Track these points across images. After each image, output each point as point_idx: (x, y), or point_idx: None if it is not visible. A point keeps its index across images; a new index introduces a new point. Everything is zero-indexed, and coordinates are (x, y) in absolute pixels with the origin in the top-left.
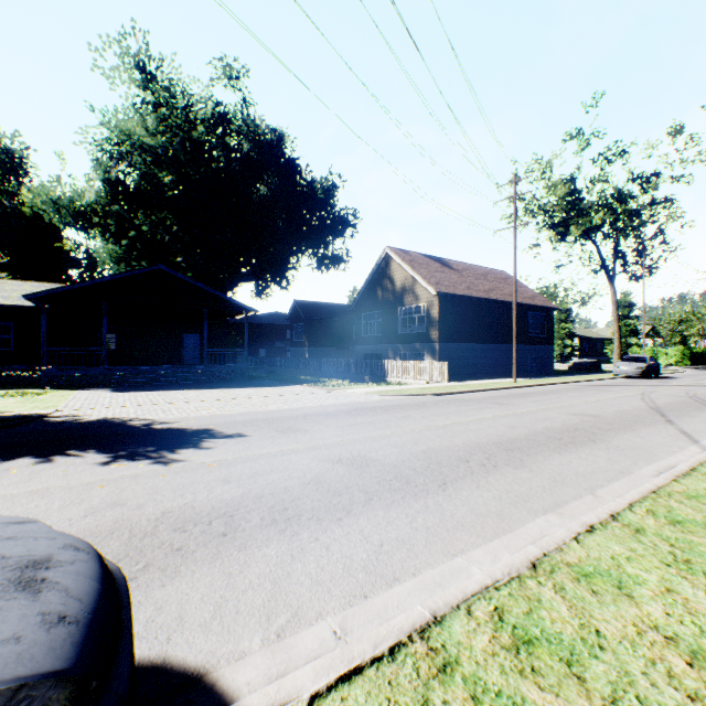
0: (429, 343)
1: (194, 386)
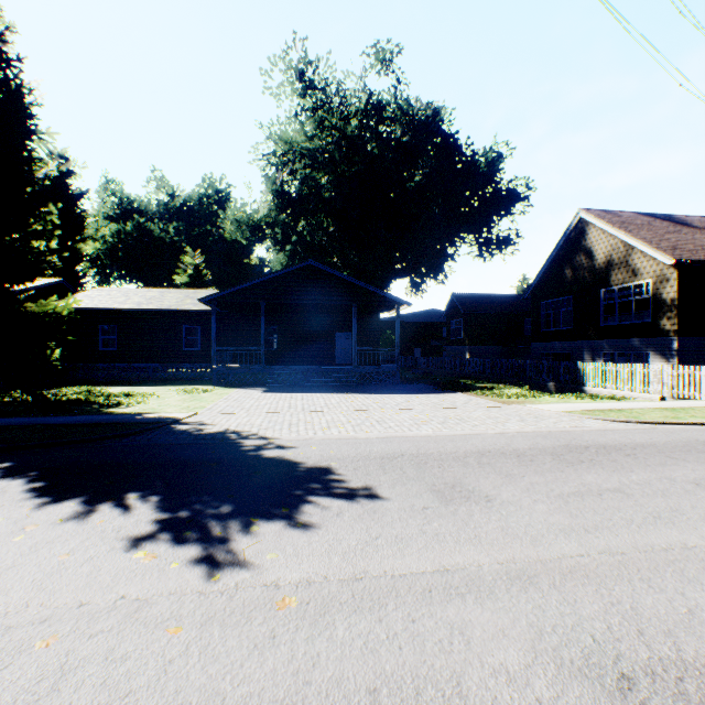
0: (658, 338)
1: (341, 389)
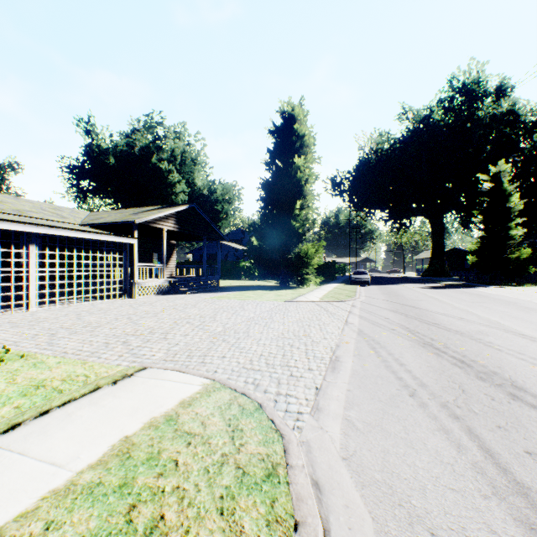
0: None
1: None
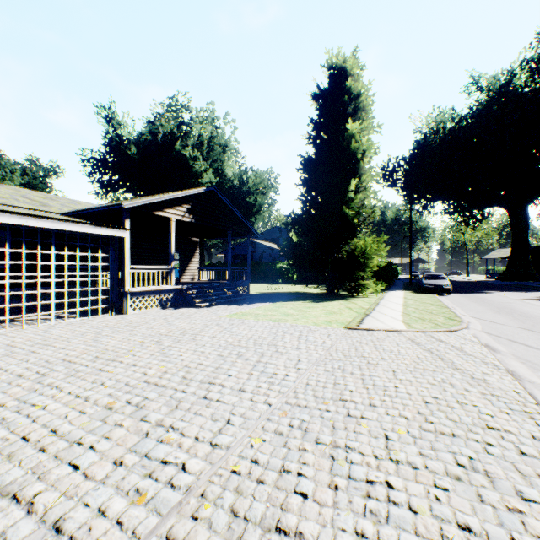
0: None
1: None
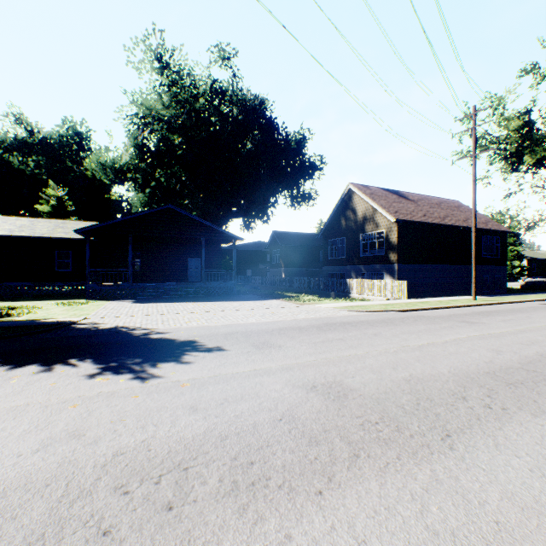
0: (388, 264)
1: (194, 299)
